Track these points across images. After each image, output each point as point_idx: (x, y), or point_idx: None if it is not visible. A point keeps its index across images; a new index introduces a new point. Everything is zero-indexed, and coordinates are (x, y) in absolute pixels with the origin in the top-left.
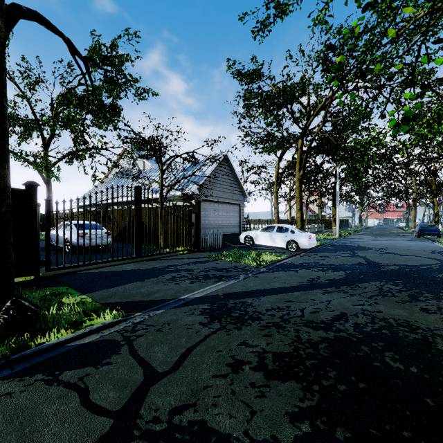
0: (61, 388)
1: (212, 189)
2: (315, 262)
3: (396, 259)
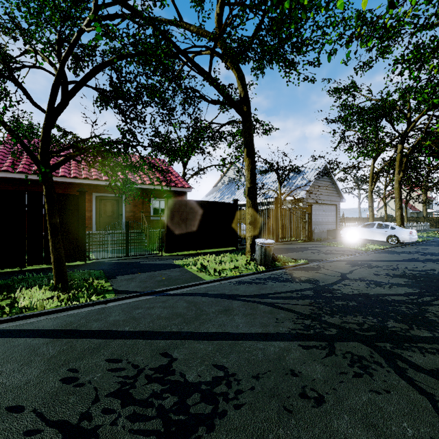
0: (313, 272)
1: (320, 195)
2: (415, 251)
3: None
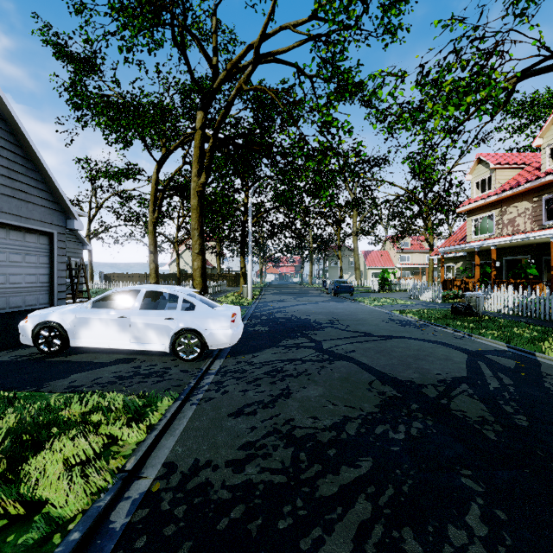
0: None
1: None
2: (281, 432)
3: (402, 354)
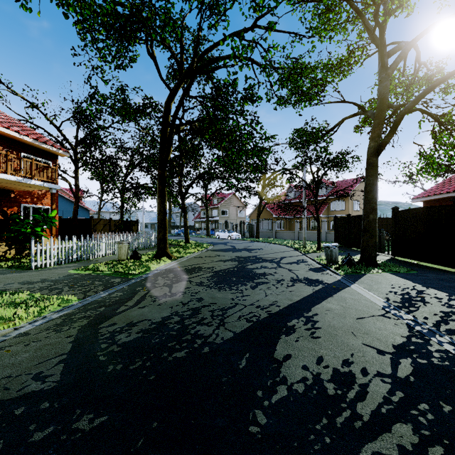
0: (303, 267)
1: None
2: None
3: None
